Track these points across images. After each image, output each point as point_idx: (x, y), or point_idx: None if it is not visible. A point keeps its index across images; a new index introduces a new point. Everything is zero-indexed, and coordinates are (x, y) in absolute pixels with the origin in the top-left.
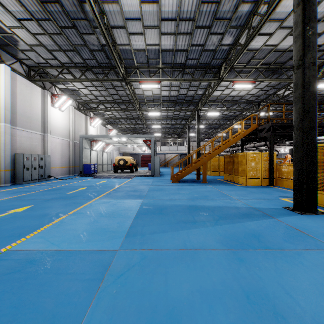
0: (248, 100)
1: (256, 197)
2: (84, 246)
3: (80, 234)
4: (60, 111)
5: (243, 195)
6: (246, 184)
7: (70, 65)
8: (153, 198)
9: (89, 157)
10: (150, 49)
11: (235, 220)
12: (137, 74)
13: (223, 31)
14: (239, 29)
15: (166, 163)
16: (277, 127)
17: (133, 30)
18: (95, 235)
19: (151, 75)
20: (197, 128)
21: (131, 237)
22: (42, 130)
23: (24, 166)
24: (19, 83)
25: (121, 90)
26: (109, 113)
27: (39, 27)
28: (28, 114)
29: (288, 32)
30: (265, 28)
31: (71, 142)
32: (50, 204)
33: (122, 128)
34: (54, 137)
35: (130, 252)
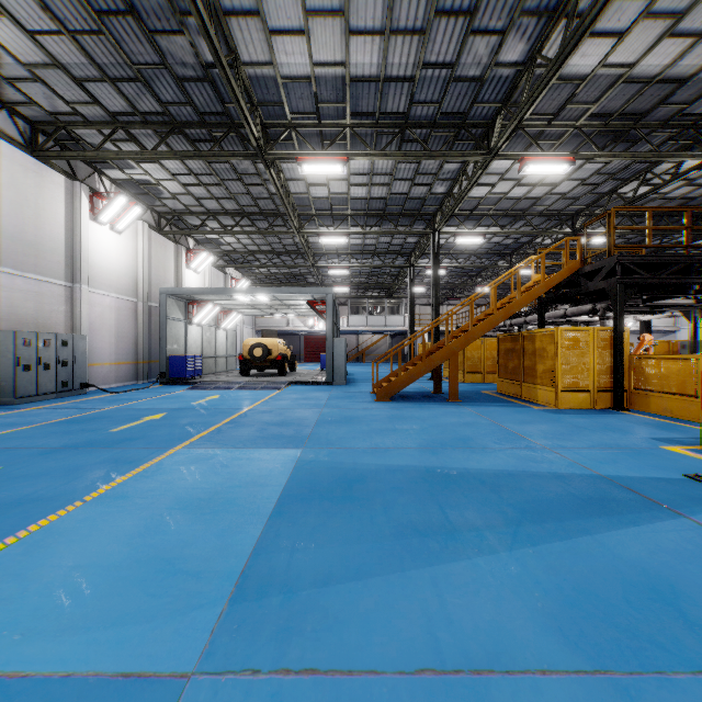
0: (550, 209)
1: (597, 441)
2: (75, 653)
3: (85, 587)
4: (114, 233)
5: (561, 437)
6: (557, 404)
7: (132, 119)
8: (329, 446)
9: (184, 340)
10: (322, 77)
11: (571, 526)
12: (292, 142)
13: (502, 25)
14: (543, 19)
15: (360, 354)
16: (632, 266)
17: (281, 23)
18: (132, 592)
19: (326, 145)
20: (433, 273)
21: (251, 603)
22: (69, 275)
23: (17, 361)
24: (9, 162)
25: (257, 183)
26: (230, 239)
27: (45, 13)
28: (32, 236)
29: (664, 28)
30: (609, 18)
31: (140, 305)
32: (51, 464)
33: (263, 275)
34: (100, 293)
35: (235, 691)
